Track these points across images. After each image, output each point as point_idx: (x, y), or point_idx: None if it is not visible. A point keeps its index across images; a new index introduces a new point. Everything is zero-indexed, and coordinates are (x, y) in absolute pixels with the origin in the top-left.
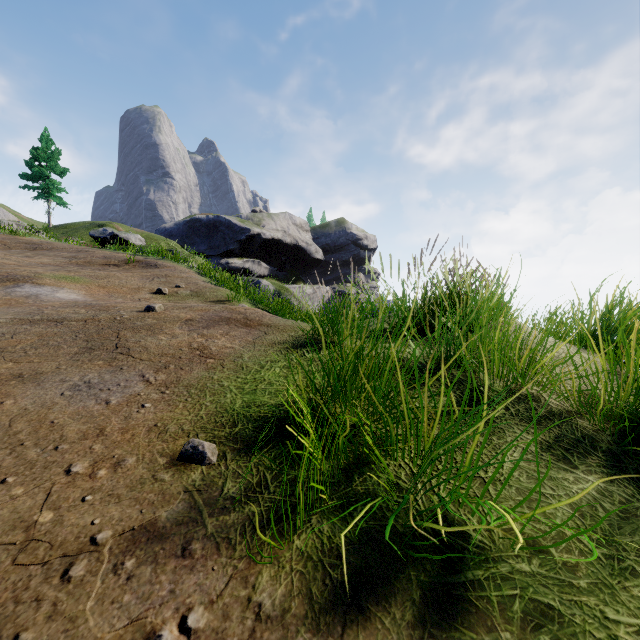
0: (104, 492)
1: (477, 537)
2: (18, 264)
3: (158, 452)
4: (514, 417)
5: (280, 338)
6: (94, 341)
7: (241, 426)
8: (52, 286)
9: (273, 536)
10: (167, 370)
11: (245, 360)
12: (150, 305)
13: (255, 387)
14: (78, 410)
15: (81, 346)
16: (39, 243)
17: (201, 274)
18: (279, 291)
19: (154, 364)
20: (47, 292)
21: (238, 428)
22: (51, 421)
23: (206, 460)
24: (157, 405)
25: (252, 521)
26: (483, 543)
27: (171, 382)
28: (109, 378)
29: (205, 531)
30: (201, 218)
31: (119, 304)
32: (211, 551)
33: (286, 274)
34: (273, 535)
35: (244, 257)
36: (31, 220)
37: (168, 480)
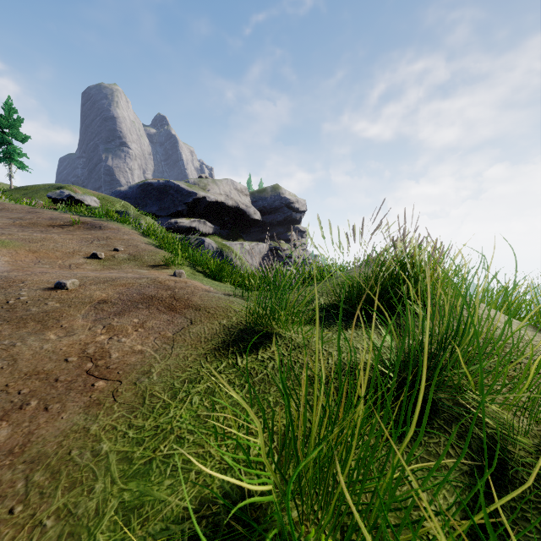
0: None
1: None
2: None
3: None
4: None
5: (208, 330)
6: None
7: None
8: None
9: None
10: (20, 414)
11: (152, 379)
12: (60, 281)
13: (152, 453)
14: None
15: None
16: None
17: (145, 235)
18: (221, 249)
19: (6, 399)
20: None
21: None
22: None
23: None
24: None
25: None
26: None
27: (9, 450)
28: None
29: None
30: (153, 182)
31: (32, 276)
32: None
33: (228, 232)
34: None
35: (191, 217)
36: None
37: None
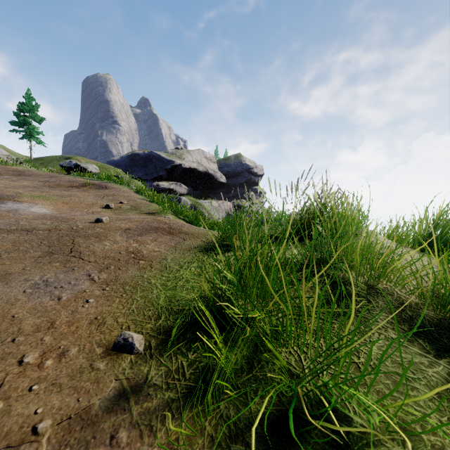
0: (48, 381)
1: (358, 420)
2: (5, 186)
3: (96, 342)
4: (375, 308)
5: (195, 243)
6: (54, 246)
7: (164, 318)
8: (28, 203)
9: (188, 422)
10: (108, 270)
11: (168, 261)
12: (99, 218)
13: (175, 284)
14: (35, 305)
15: (44, 251)
16: (22, 171)
17: (138, 193)
18: (194, 205)
19: (99, 265)
20: (24, 207)
21: (161, 320)
22: (12, 315)
23: (134, 350)
24: (98, 300)
25: (171, 407)
26: (363, 426)
27: (111, 280)
28: (63, 277)
29: (131, 418)
30: (139, 153)
31: (77, 216)
32: (135, 439)
33: (199, 193)
34: (188, 421)
35: (170, 181)
36: (18, 154)
37: (103, 369)
